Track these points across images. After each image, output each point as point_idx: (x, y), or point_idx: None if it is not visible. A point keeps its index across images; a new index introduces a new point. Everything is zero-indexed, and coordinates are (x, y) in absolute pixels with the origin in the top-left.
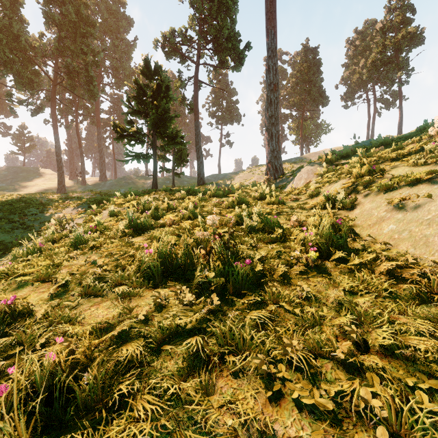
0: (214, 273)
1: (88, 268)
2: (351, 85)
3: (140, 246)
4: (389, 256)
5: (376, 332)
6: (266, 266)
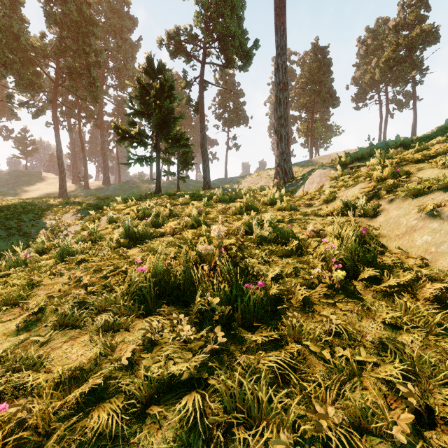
0: (219, 299)
1: (70, 289)
2: (362, 85)
3: (134, 260)
4: (431, 275)
5: (442, 394)
6: (282, 287)
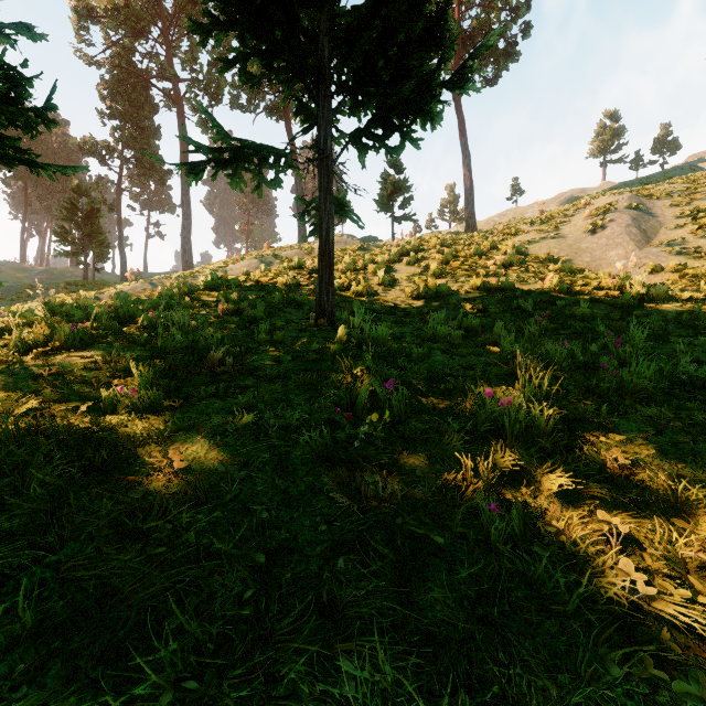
0: None
1: None
2: None
3: None
4: None
5: None
6: None
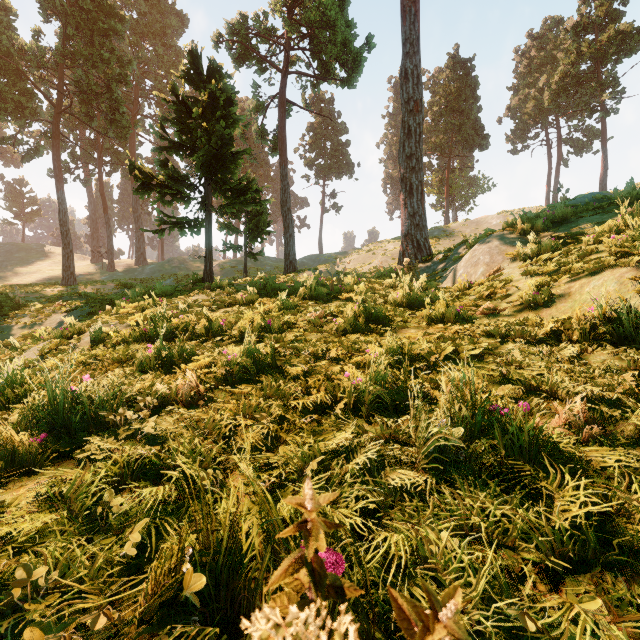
0: None
1: None
2: (523, 118)
3: None
4: None
5: None
6: None
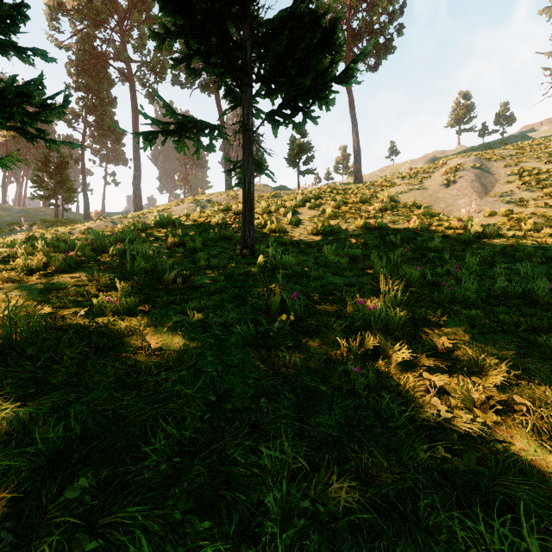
0: None
1: None
2: None
3: None
4: None
5: None
6: None
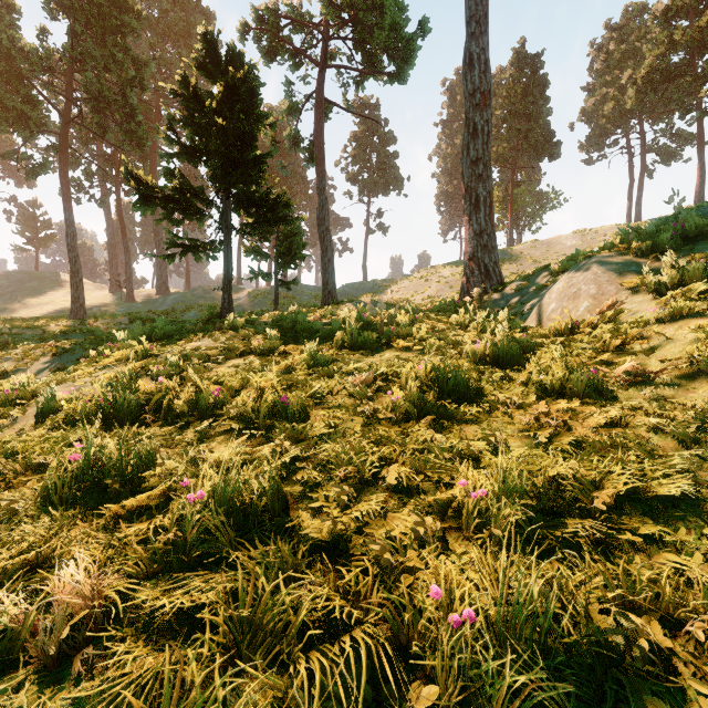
0: None
1: None
2: (600, 122)
3: None
4: None
5: None
6: None
